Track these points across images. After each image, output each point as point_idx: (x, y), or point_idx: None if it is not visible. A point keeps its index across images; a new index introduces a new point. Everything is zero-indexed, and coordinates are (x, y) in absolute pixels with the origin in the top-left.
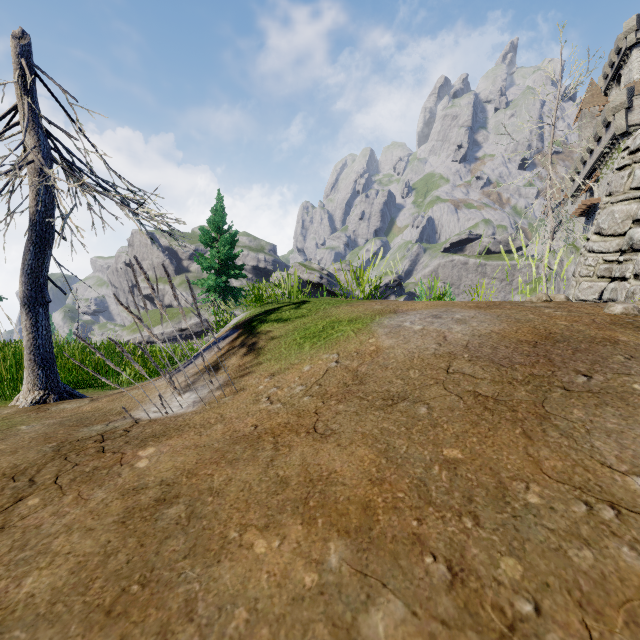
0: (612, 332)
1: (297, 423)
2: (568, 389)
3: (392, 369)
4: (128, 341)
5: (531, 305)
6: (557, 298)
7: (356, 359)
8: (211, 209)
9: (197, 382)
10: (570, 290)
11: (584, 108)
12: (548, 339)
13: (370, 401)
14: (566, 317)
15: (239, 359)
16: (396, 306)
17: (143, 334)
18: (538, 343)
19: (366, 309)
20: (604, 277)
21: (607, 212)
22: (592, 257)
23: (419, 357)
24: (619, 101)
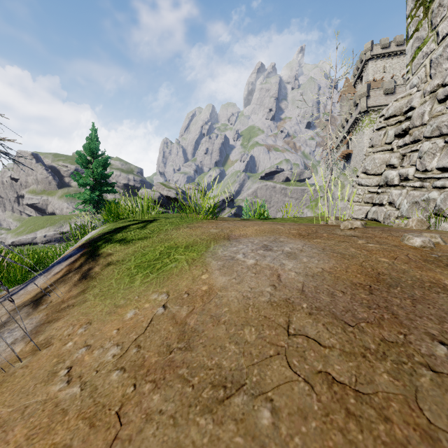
0: (433, 273)
1: (83, 447)
2: (435, 369)
3: (225, 324)
4: (12, 242)
5: (342, 233)
6: (355, 224)
7: (186, 304)
8: (86, 138)
9: (8, 323)
10: (347, 211)
11: (343, 94)
12: (380, 282)
13: (195, 388)
14: (383, 252)
15: (66, 291)
16: (229, 230)
17: (27, 236)
18: (373, 288)
19: (203, 233)
20: (368, 203)
21: (370, 158)
22: (361, 189)
23: (254, 305)
24: (363, 91)
